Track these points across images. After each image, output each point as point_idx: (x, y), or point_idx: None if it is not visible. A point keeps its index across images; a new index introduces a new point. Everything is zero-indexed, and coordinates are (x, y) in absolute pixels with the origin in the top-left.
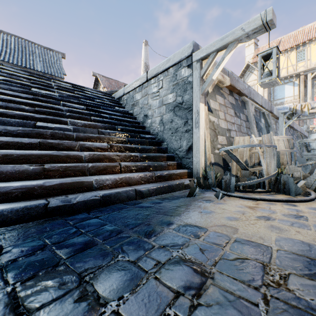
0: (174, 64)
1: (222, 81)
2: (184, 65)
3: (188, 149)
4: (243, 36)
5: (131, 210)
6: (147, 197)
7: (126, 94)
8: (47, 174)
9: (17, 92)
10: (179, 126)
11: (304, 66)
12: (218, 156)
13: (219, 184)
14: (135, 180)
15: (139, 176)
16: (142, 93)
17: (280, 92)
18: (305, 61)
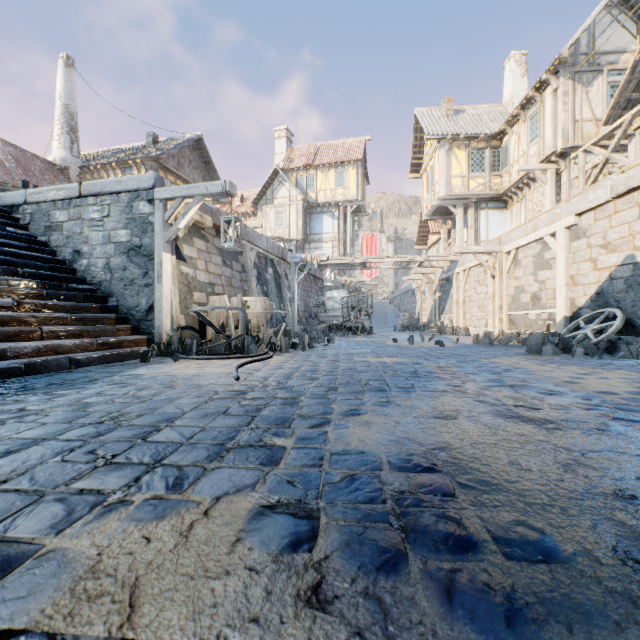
0: (128, 191)
1: (202, 222)
2: (144, 198)
3: (149, 309)
4: (208, 194)
5: (68, 374)
6: (87, 366)
7: (32, 203)
8: None
9: None
10: (137, 277)
11: (343, 195)
12: (194, 318)
13: (185, 350)
14: (67, 348)
15: (73, 343)
16: (71, 213)
17: (318, 223)
18: (345, 189)
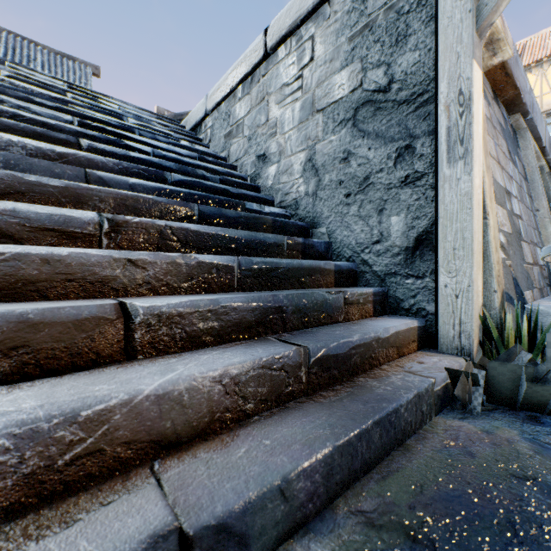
0: None
1: (499, 37)
2: None
3: (414, 245)
4: None
5: None
6: (279, 542)
7: (212, 111)
8: None
9: None
10: (377, 166)
11: None
12: (505, 270)
13: None
14: (200, 407)
15: (228, 378)
16: (253, 95)
17: None
18: None
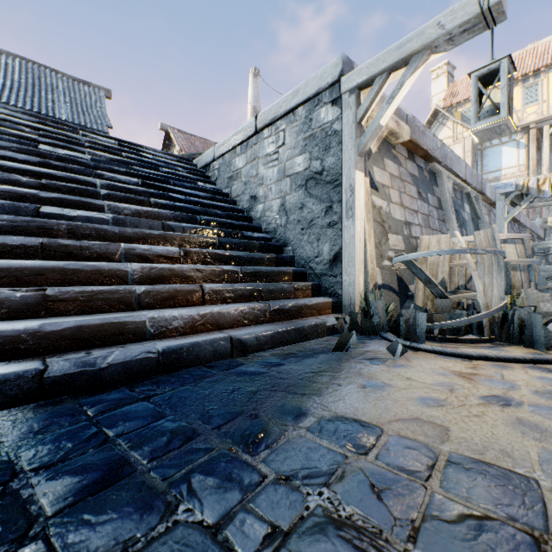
0: (306, 99)
1: (397, 132)
2: (326, 101)
3: (333, 259)
4: (441, 38)
5: (221, 380)
6: (255, 351)
7: (218, 158)
8: (51, 307)
9: (9, 151)
10: (317, 215)
11: (537, 112)
12: (390, 273)
13: (394, 326)
14: (230, 318)
15: (239, 311)
16: (248, 155)
17: (493, 158)
18: (539, 104)
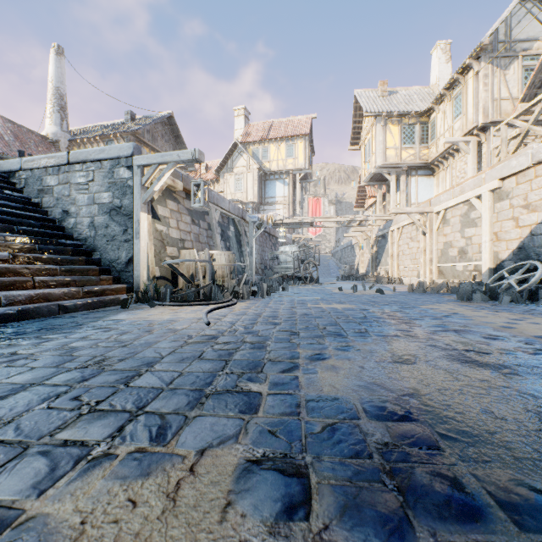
0: (110, 158)
1: (174, 186)
2: (124, 165)
3: (128, 262)
4: (180, 161)
5: (57, 319)
6: (74, 312)
7: (27, 170)
8: None
9: None
10: (118, 233)
11: (293, 164)
12: (167, 270)
13: (160, 297)
14: (56, 296)
15: (62, 291)
16: (60, 178)
17: (271, 188)
18: (294, 159)
